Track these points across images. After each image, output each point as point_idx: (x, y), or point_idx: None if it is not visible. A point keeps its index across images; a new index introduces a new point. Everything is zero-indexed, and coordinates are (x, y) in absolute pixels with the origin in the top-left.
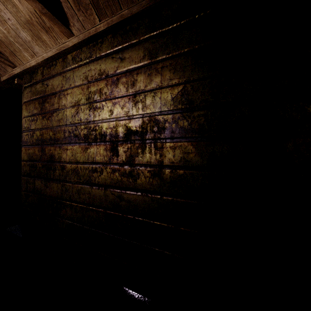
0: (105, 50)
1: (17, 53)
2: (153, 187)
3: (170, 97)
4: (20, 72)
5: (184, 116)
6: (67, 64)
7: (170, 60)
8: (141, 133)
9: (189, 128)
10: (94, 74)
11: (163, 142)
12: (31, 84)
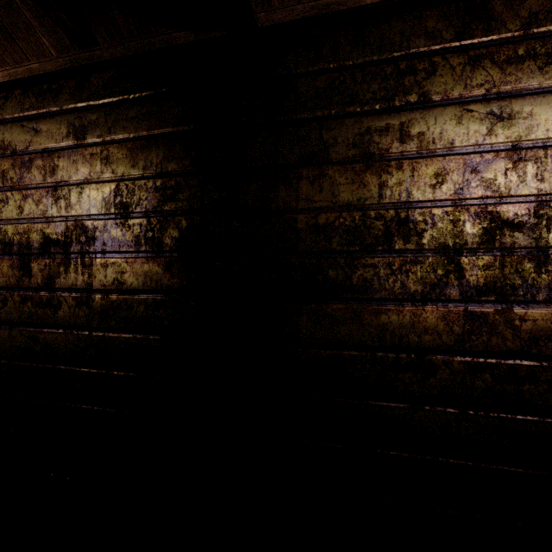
0: (11, 111)
1: None
2: (80, 321)
3: (102, 197)
4: None
5: (118, 224)
6: None
7: (101, 146)
8: (64, 244)
9: (124, 239)
10: None
11: (92, 257)
12: None
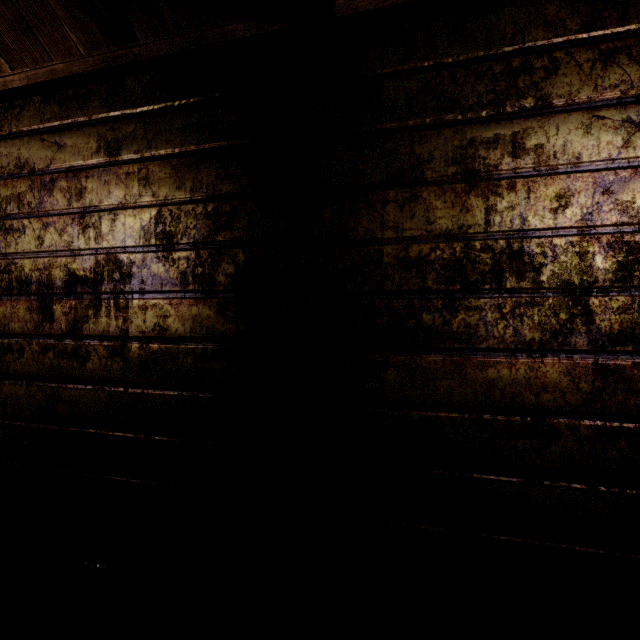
0: (28, 122)
1: None
2: (113, 375)
3: (140, 225)
4: None
5: (160, 258)
6: None
7: (139, 164)
8: (93, 282)
9: (167, 277)
10: (6, 163)
11: (128, 298)
12: None
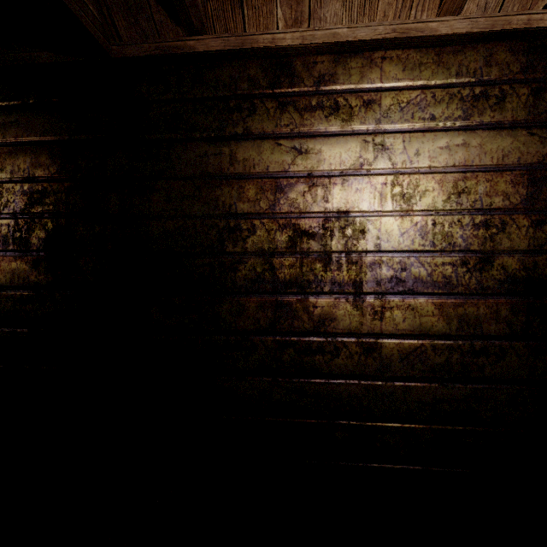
0: None
1: None
2: None
3: None
4: None
5: None
6: None
7: None
8: None
9: None
10: None
11: None
12: None
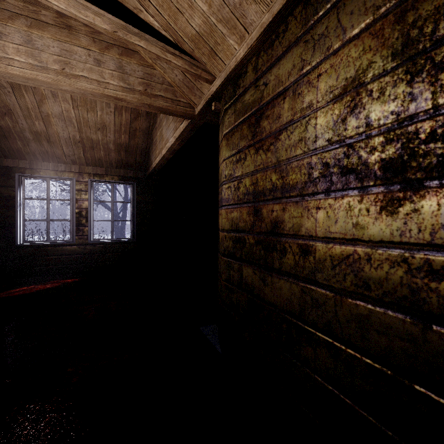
0: None
1: (218, 48)
2: None
3: None
4: (219, 86)
5: None
6: (318, 4)
7: None
8: None
9: None
10: None
11: None
12: (236, 99)
